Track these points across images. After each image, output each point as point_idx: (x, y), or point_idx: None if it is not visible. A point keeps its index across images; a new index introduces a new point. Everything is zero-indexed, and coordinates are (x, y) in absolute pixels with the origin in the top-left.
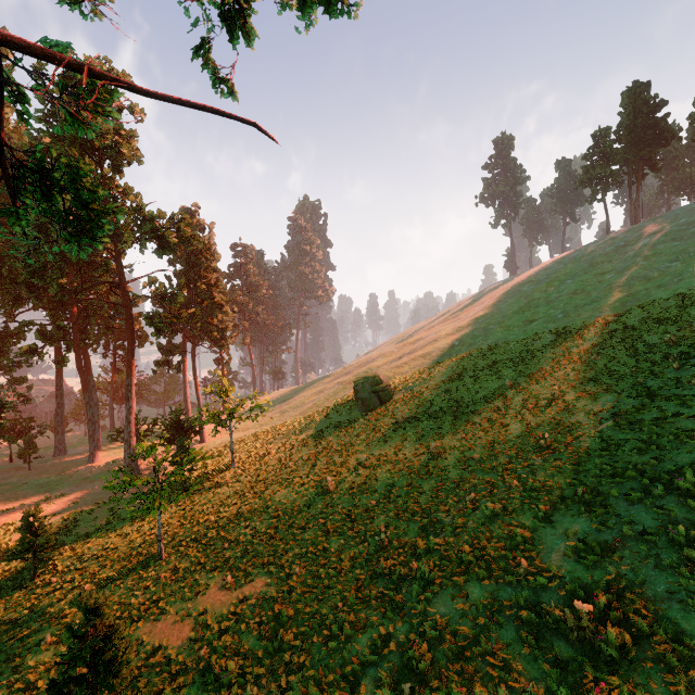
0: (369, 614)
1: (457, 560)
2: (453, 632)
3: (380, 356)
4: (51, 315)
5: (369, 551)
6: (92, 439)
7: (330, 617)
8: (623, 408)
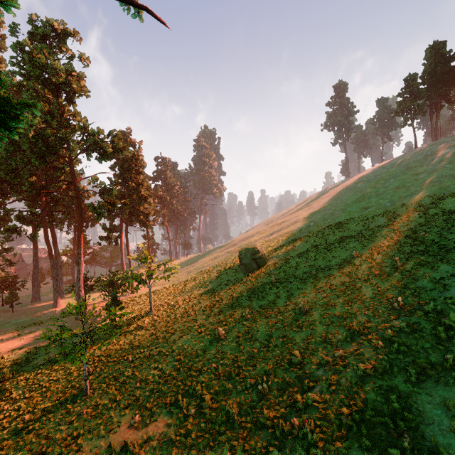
0: None
1: (337, 422)
2: None
3: (257, 233)
4: (28, 204)
5: (253, 397)
6: (56, 291)
7: None
8: None
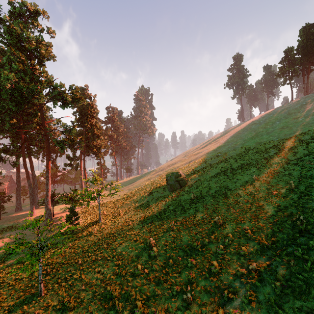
0: None
1: None
2: None
3: (179, 161)
4: (12, 140)
5: (179, 305)
6: (32, 203)
7: None
8: None
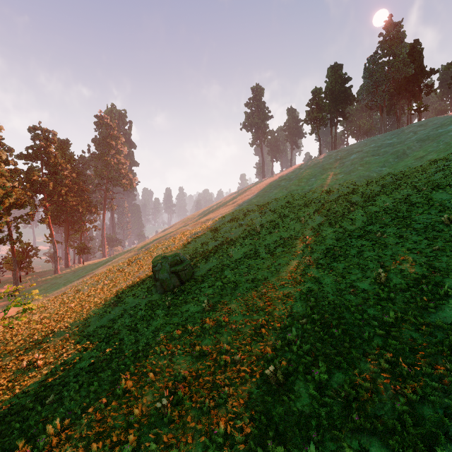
0: None
1: None
2: None
3: (177, 233)
4: None
5: None
6: None
7: None
8: None
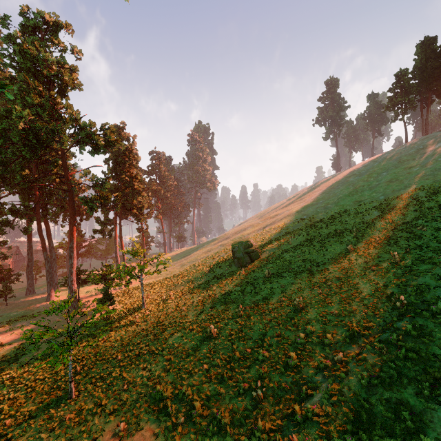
0: None
1: None
2: None
3: (250, 226)
4: (22, 198)
5: (247, 405)
6: (49, 284)
7: None
8: None
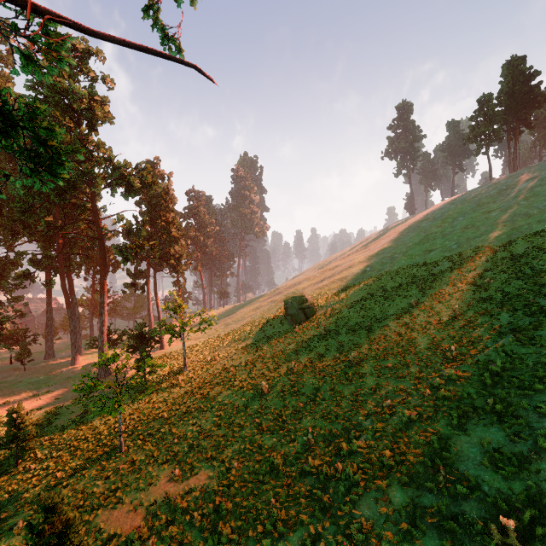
0: (299, 512)
1: (379, 464)
2: (378, 536)
3: (305, 280)
4: (42, 246)
5: (298, 449)
6: (74, 346)
7: (264, 512)
8: (520, 325)
